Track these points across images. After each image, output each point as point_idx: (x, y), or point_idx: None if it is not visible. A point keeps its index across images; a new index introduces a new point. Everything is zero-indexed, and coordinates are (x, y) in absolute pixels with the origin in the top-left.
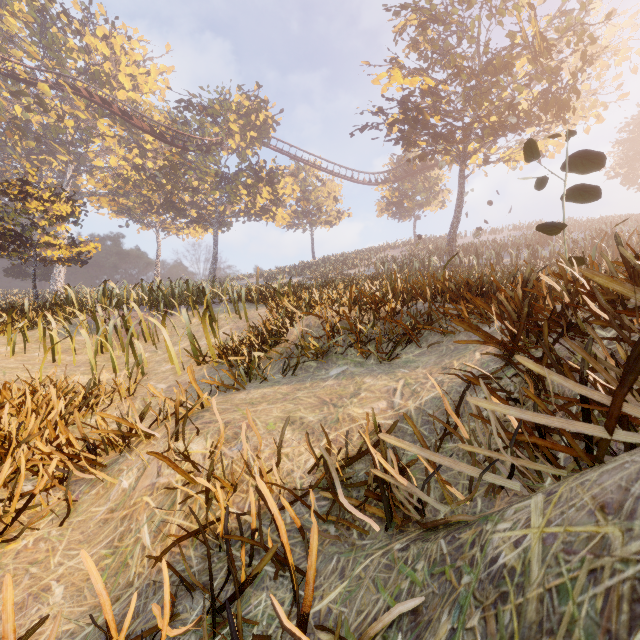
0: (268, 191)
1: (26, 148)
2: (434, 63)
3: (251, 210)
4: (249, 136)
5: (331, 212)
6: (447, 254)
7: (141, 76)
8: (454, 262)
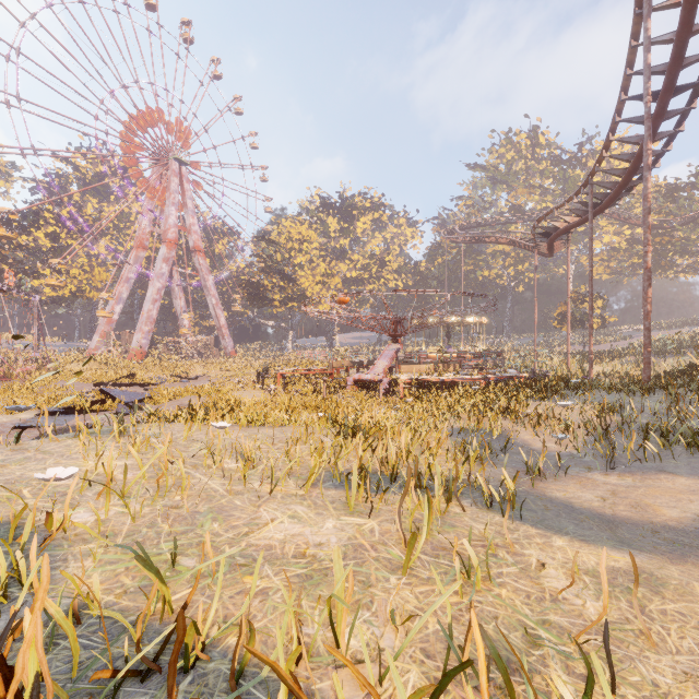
0: None
1: None
2: None
3: None
4: None
5: None
6: None
7: None
8: None
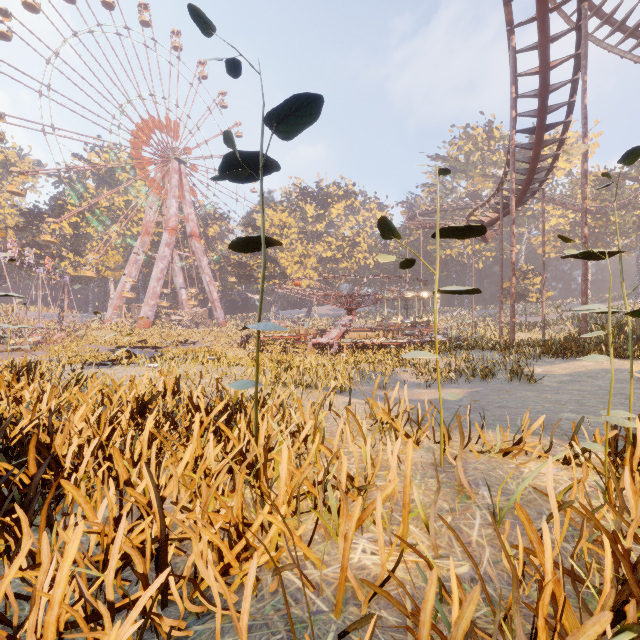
0: None
1: None
2: None
3: None
4: None
5: None
6: None
7: None
8: None
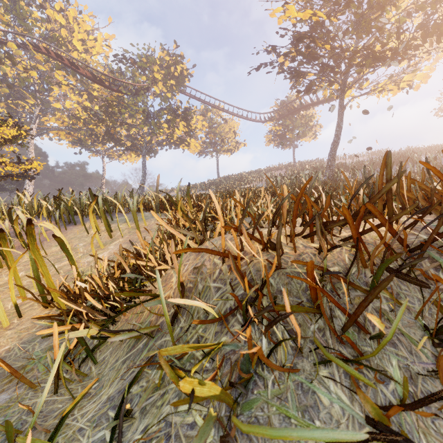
0: (183, 125)
1: (5, 95)
2: (323, 0)
3: (171, 140)
4: (169, 84)
5: (231, 142)
6: (328, 170)
7: (90, 42)
8: (336, 176)
